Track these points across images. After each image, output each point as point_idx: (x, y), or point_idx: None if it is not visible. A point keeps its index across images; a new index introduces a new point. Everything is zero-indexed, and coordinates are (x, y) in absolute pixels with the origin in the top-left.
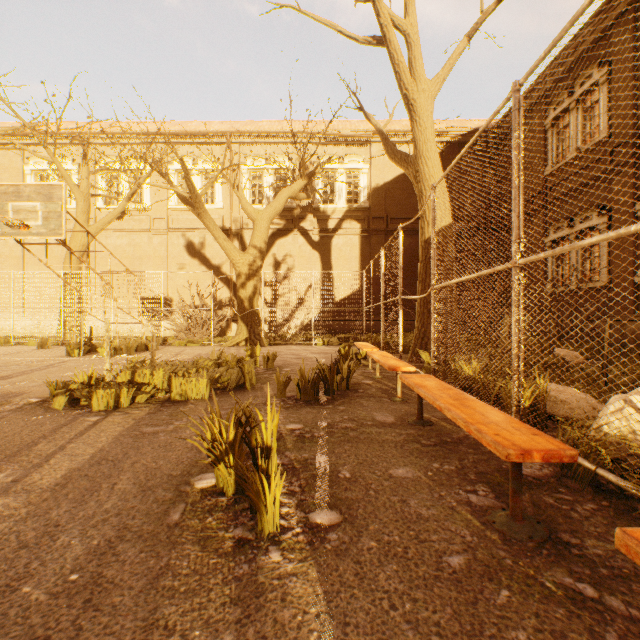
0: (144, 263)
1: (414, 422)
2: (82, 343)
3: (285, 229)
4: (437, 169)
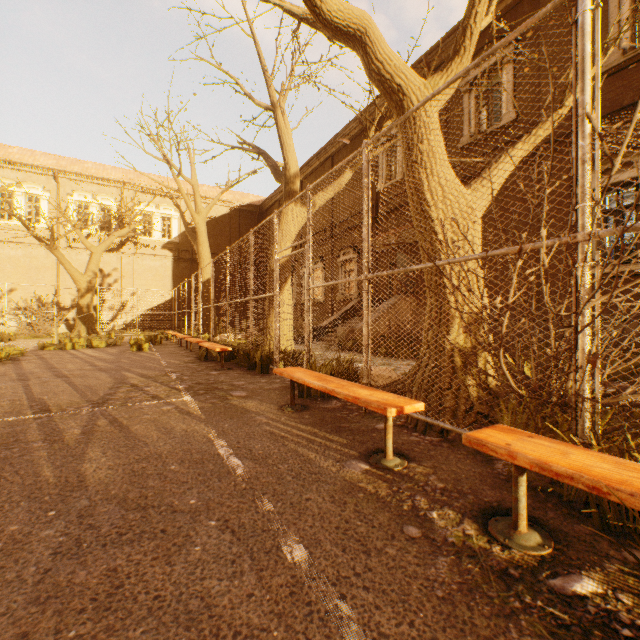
0: None
1: (180, 346)
2: None
3: (111, 251)
4: (207, 251)
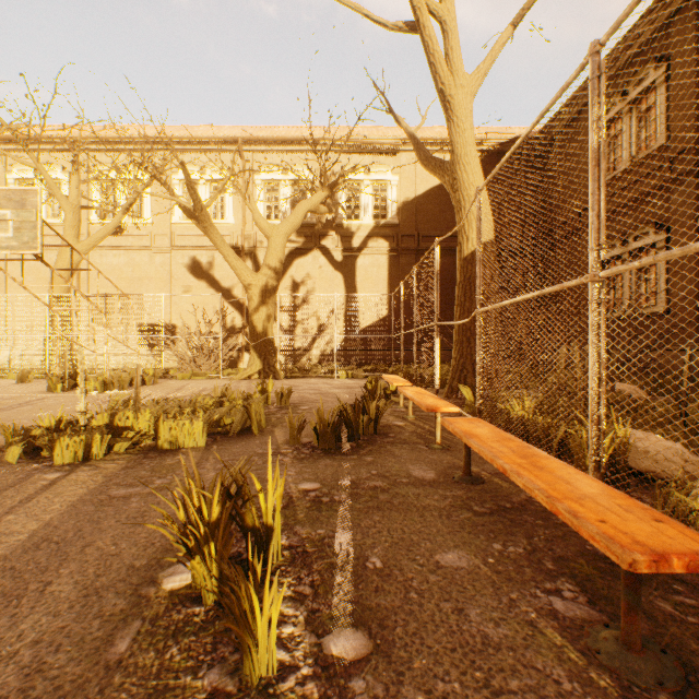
0: (144, 285)
1: (461, 479)
2: (66, 376)
3: (304, 247)
4: (477, 176)
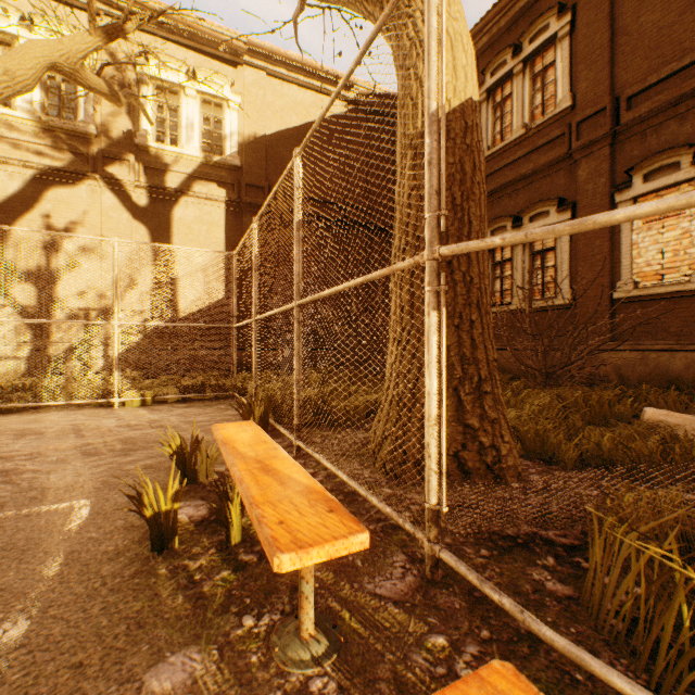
0: None
1: None
2: None
3: (70, 170)
4: None
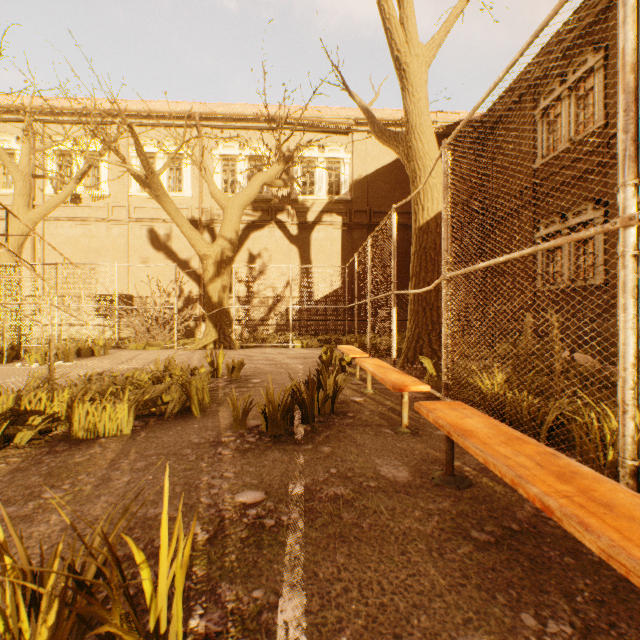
0: (101, 256)
1: (442, 480)
2: (5, 348)
3: (261, 221)
4: (433, 146)
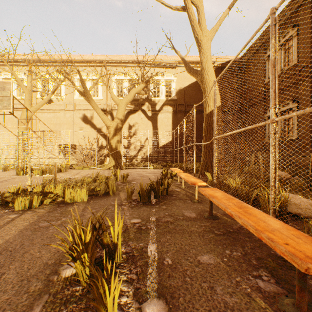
0: (62, 127)
1: (208, 217)
2: (24, 168)
3: (134, 110)
4: (213, 77)
